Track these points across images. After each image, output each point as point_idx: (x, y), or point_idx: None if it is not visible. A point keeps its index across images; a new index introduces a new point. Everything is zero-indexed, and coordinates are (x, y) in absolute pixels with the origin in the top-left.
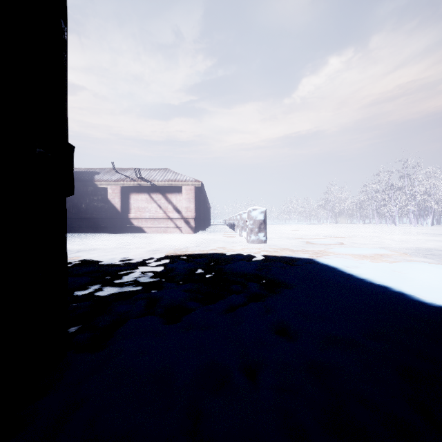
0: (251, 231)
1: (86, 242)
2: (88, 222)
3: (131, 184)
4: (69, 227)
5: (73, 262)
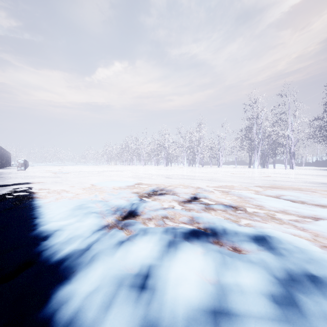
0: (18, 167)
1: None
2: None
3: None
4: None
5: None
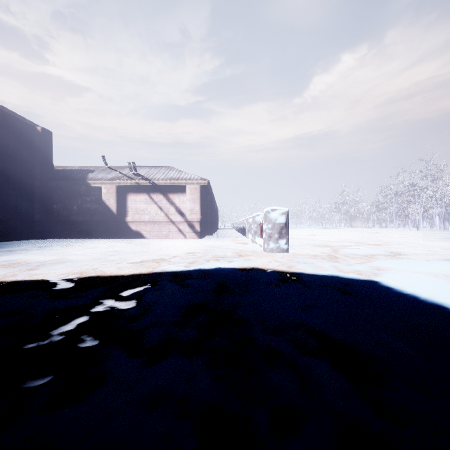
0: (270, 237)
1: (68, 250)
2: (80, 225)
3: (128, 182)
4: (59, 232)
5: (7, 286)
